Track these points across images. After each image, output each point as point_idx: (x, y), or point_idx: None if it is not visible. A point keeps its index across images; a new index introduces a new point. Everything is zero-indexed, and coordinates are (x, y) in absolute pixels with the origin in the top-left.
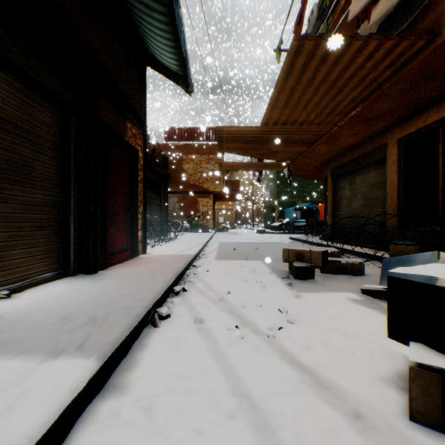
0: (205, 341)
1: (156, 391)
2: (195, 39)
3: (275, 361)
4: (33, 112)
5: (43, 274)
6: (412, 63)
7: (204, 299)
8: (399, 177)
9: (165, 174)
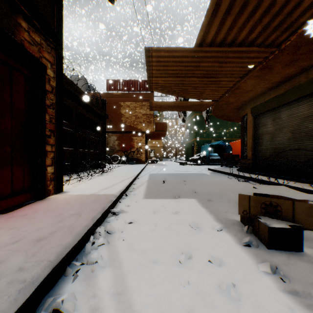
0: None
1: None
2: None
3: None
4: None
5: None
6: None
7: None
8: None
9: (103, 114)
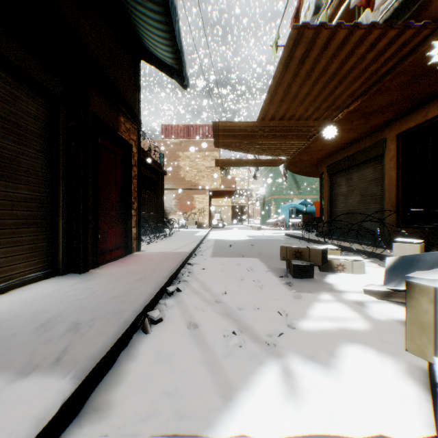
0: (199, 349)
1: (141, 415)
2: (191, 34)
3: (277, 375)
4: (18, 103)
5: (29, 274)
6: (415, 54)
7: (199, 300)
8: (398, 173)
9: (161, 170)
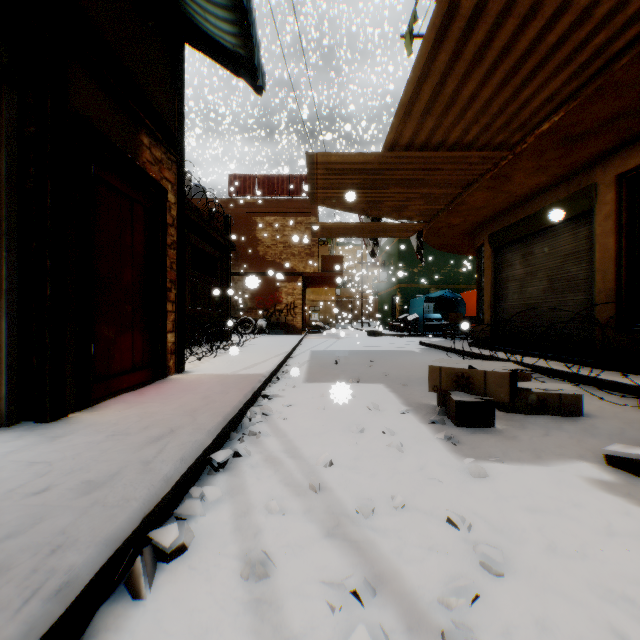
0: None
1: None
2: (272, 15)
3: None
4: None
5: None
6: None
7: (277, 482)
8: (619, 241)
9: (227, 243)
